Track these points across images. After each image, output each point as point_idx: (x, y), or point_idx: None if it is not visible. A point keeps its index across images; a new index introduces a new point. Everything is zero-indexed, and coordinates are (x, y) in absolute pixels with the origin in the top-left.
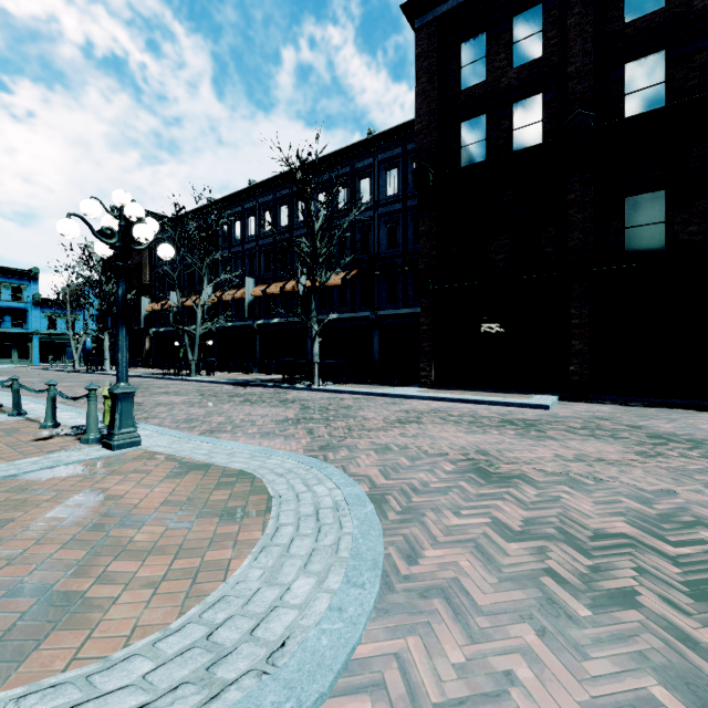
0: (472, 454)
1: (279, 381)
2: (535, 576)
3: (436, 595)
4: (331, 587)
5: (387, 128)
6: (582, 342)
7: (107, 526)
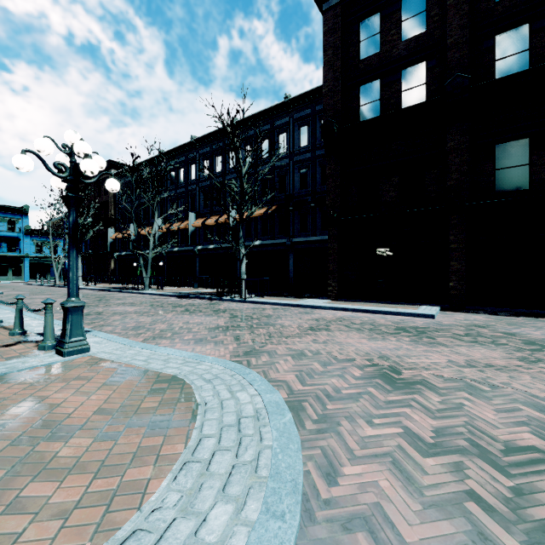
0: (376, 359)
1: (214, 294)
2: (459, 501)
3: (359, 527)
4: (249, 518)
5: (300, 93)
6: (459, 263)
7: (37, 438)
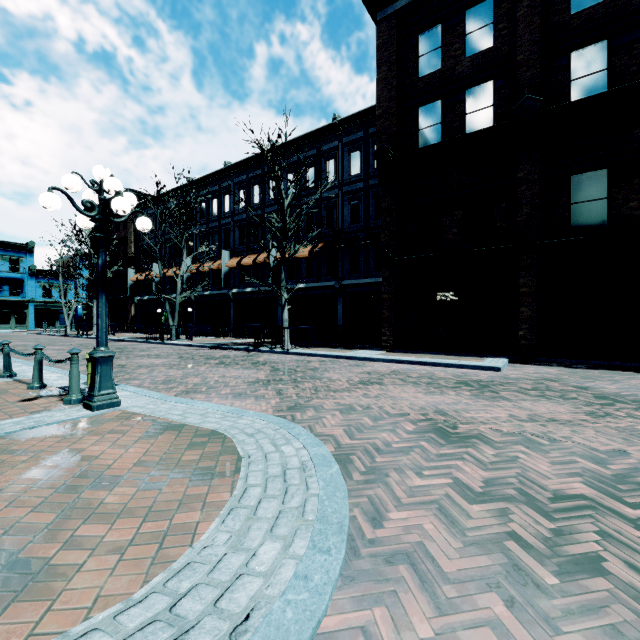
0: (432, 414)
1: (252, 344)
2: (500, 540)
3: (402, 561)
4: (297, 553)
5: (351, 114)
6: (530, 309)
7: (80, 487)
